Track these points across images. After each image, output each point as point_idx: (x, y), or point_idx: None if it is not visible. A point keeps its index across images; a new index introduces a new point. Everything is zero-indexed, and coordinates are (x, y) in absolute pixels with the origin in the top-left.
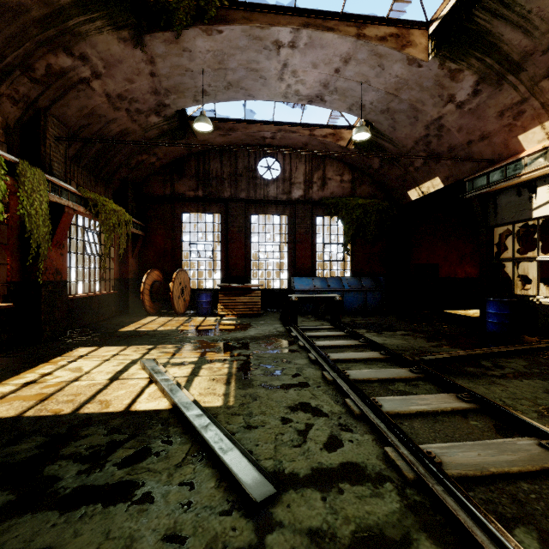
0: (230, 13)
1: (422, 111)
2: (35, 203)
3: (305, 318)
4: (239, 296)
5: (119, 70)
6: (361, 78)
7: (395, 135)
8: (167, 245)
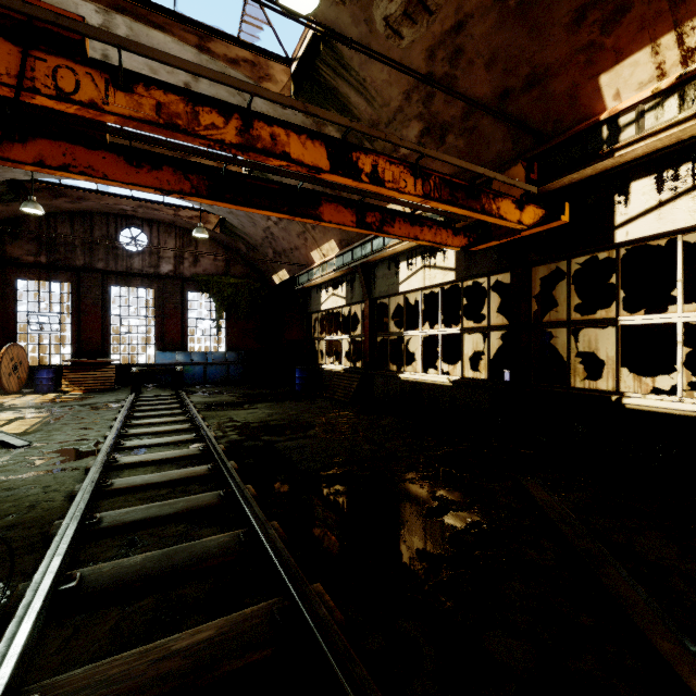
0: None
1: (256, 220)
2: None
3: (161, 390)
4: (89, 371)
5: None
6: None
7: (246, 230)
8: None
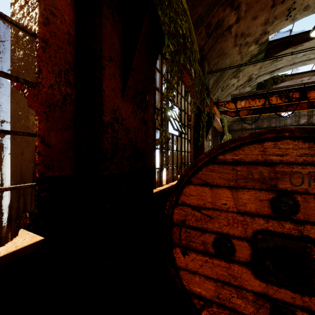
0: (284, 79)
1: None
2: None
3: None
4: None
5: None
6: None
7: None
8: None
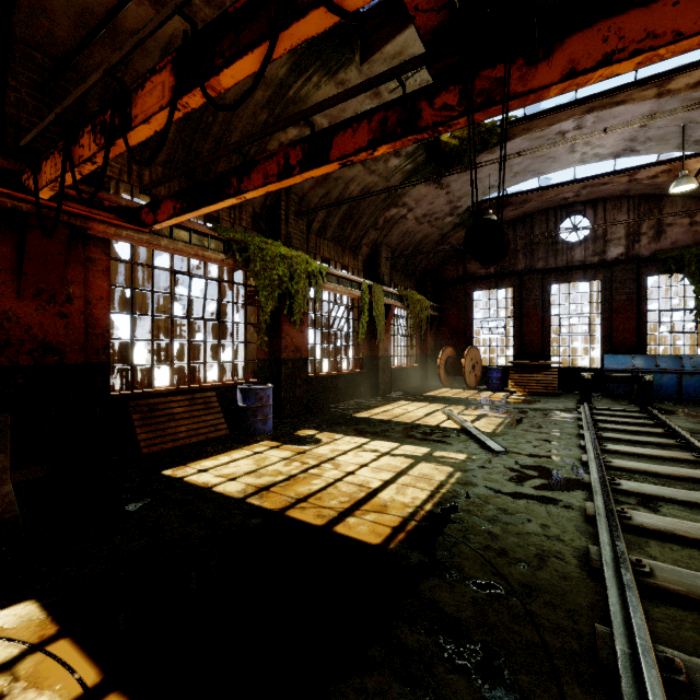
0: (510, 131)
1: None
2: (379, 307)
3: (614, 402)
4: (532, 373)
5: (424, 201)
6: (681, 121)
7: None
8: (459, 324)
